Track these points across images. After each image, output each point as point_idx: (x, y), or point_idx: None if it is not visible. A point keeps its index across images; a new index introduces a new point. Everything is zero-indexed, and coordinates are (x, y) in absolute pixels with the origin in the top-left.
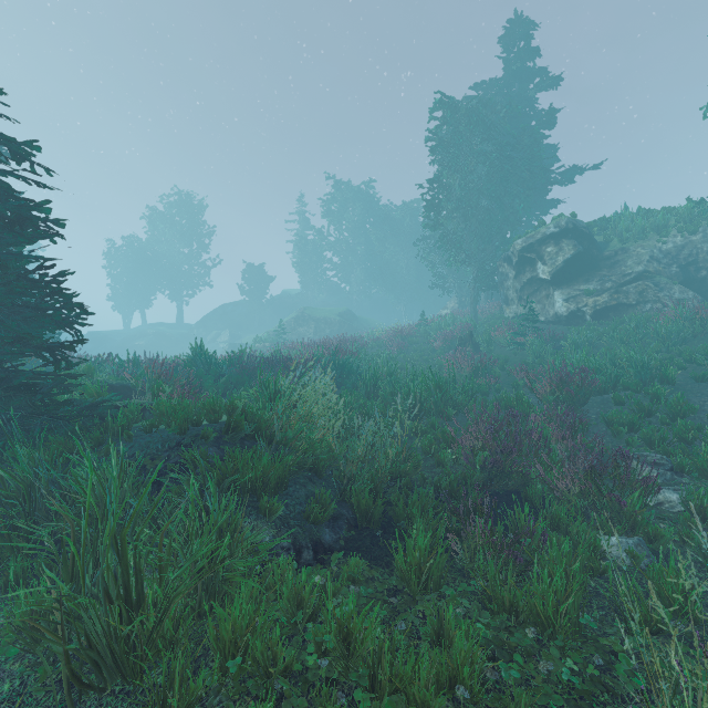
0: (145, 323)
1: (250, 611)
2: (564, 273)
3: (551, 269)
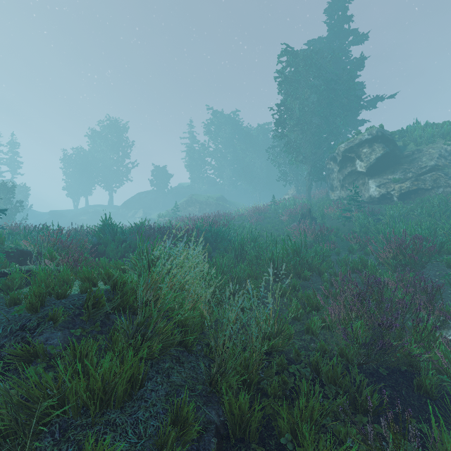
0: (88, 205)
1: None
2: (376, 167)
3: (366, 164)
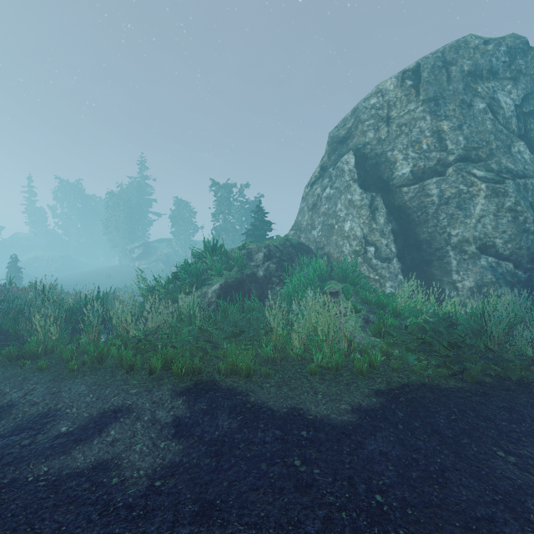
0: None
1: None
2: (140, 257)
3: (135, 256)
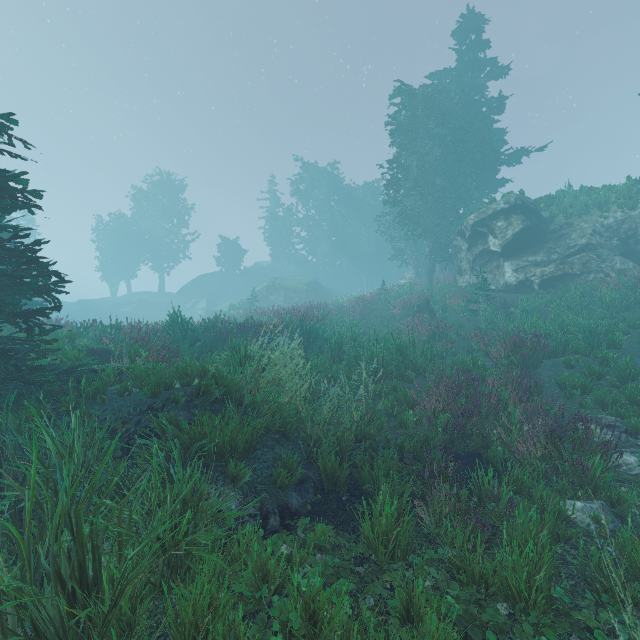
0: (130, 292)
1: (212, 588)
2: (513, 246)
3: (501, 242)
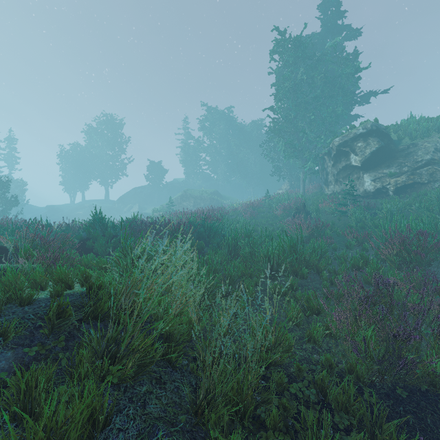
0: (84, 200)
1: None
2: (371, 161)
3: (361, 158)
